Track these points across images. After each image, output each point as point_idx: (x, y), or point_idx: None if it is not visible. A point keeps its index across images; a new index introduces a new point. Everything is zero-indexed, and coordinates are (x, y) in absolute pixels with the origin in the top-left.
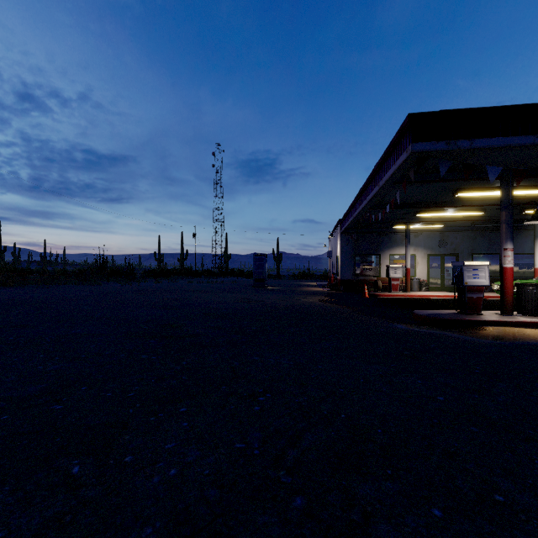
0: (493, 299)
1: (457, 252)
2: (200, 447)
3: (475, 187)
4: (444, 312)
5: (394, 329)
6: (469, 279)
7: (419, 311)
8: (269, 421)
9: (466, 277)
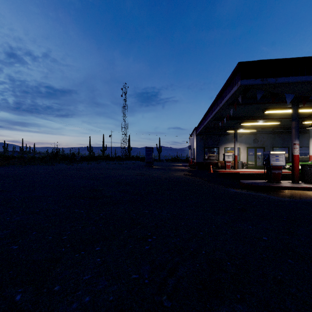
0: (285, 173)
1: (264, 146)
2: (107, 278)
3: (276, 107)
4: (258, 181)
5: (229, 191)
6: (273, 162)
7: (244, 181)
8: (155, 257)
9: (272, 161)
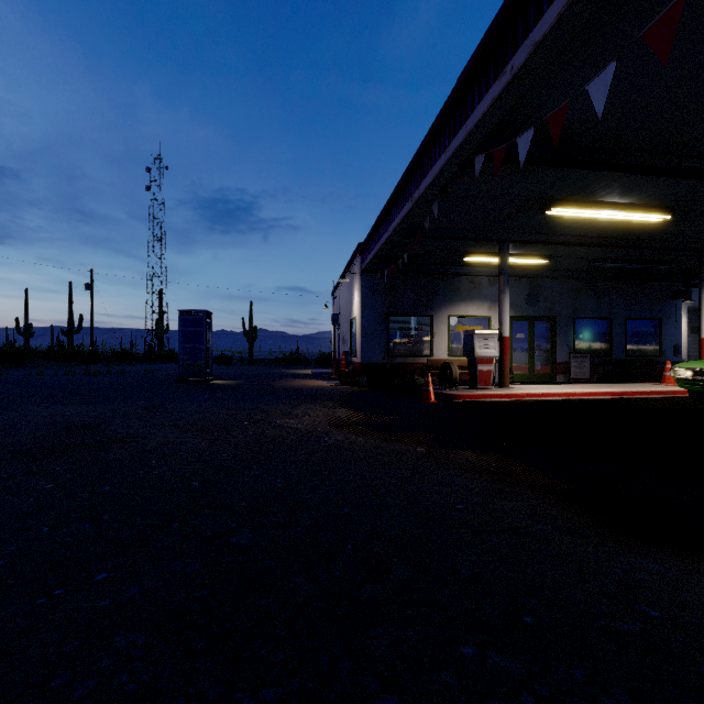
0: (663, 398)
1: (554, 314)
2: None
3: None
4: None
5: None
6: None
7: None
8: None
9: None
